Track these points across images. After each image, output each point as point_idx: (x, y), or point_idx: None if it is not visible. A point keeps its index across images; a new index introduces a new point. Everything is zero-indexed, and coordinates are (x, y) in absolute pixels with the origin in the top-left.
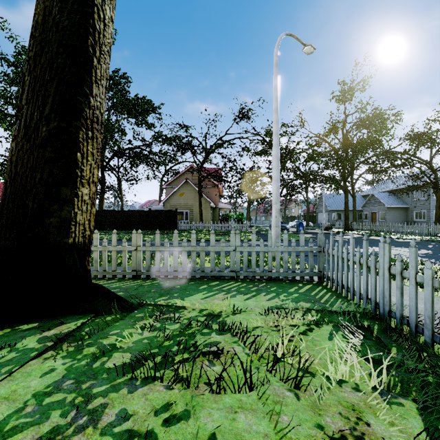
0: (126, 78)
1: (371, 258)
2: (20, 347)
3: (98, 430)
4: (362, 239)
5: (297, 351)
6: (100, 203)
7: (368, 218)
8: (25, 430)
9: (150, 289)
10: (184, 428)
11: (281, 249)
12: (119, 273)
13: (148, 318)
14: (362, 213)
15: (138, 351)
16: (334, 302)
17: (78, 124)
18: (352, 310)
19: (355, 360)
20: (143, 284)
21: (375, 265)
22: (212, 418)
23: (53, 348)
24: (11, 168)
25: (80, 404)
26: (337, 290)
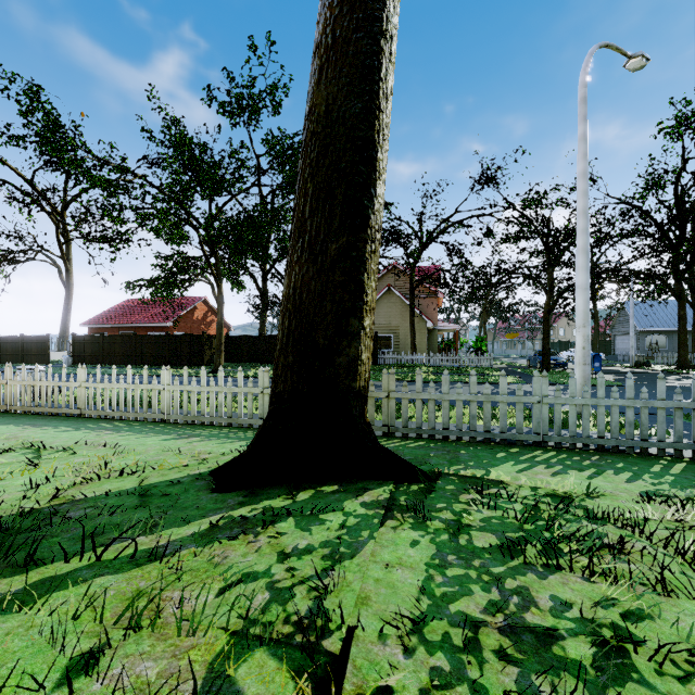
0: None
1: None
2: (351, 511)
3: (546, 612)
4: None
5: None
6: (261, 324)
7: None
8: (459, 599)
9: (427, 453)
10: (658, 628)
11: (622, 403)
12: None
13: (473, 492)
14: None
15: (524, 531)
16: None
17: (365, 236)
18: None
19: None
20: (408, 445)
21: None
22: (686, 623)
23: (387, 517)
24: (295, 297)
25: (493, 582)
26: None
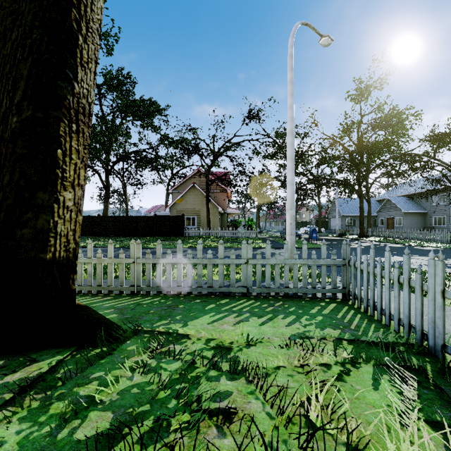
0: (130, 78)
1: (416, 277)
2: None
3: None
4: (380, 247)
5: (338, 414)
6: (105, 208)
7: (384, 224)
8: None
9: (149, 310)
10: None
11: (300, 262)
12: (115, 289)
13: (142, 354)
14: (377, 218)
15: (118, 419)
16: (367, 328)
17: (59, 114)
18: (392, 340)
19: (426, 436)
20: (141, 302)
21: (421, 286)
22: None
23: (11, 402)
24: None
25: None
26: (367, 311)
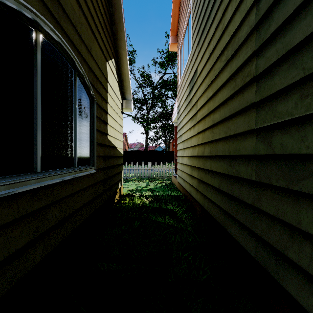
0: None
1: None
2: None
3: None
4: None
5: None
6: (146, 146)
7: None
8: None
9: None
10: None
11: None
12: None
13: None
14: None
15: None
16: None
17: None
18: None
19: None
20: None
21: None
22: None
23: None
24: None
25: None
26: None
